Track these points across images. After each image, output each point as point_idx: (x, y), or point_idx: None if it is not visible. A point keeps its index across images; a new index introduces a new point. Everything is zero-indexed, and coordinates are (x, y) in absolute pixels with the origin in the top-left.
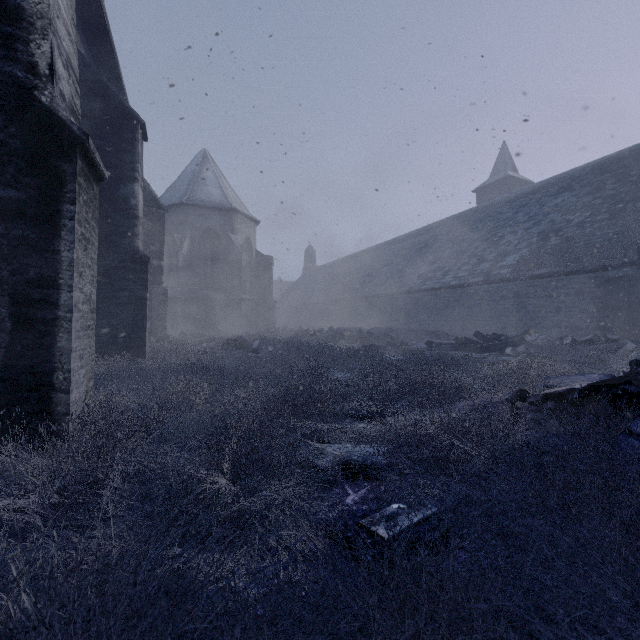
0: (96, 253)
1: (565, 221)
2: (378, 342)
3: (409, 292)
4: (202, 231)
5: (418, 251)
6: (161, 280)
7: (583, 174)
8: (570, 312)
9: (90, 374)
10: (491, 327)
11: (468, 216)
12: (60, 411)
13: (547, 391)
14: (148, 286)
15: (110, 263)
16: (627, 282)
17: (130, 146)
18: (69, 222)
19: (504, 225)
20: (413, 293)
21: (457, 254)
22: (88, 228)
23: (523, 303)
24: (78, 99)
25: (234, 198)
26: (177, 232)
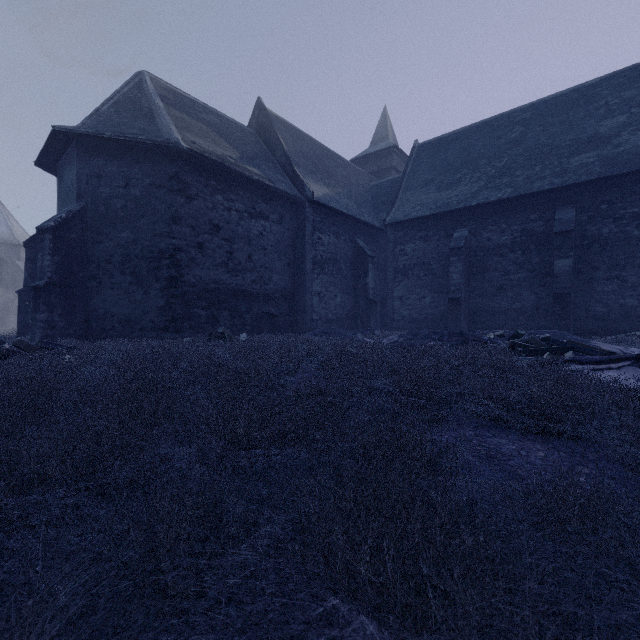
0: None
1: None
2: None
3: None
4: None
5: None
6: None
7: None
8: None
9: None
10: None
11: None
12: None
13: None
14: None
15: None
16: None
17: None
18: None
19: None
20: None
21: None
22: None
23: None
24: None
25: (22, 234)
26: None
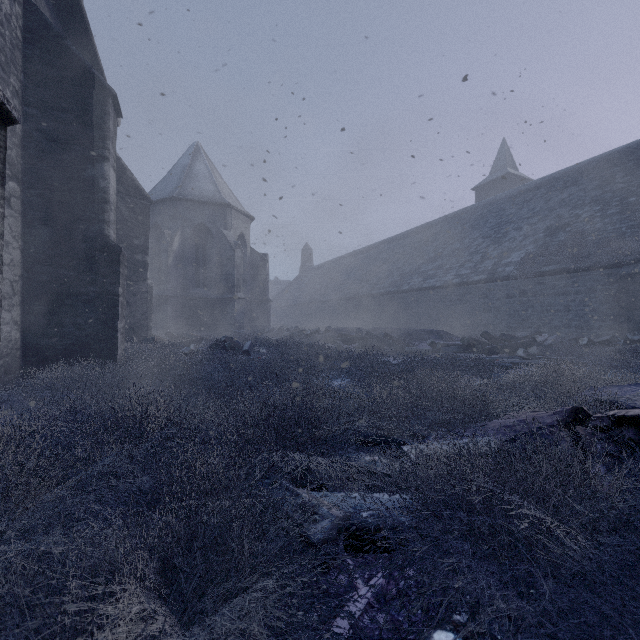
0: (1, 223)
1: (573, 216)
2: (378, 343)
3: (409, 291)
4: (194, 227)
5: (418, 249)
6: (146, 276)
7: (590, 168)
8: (581, 311)
9: None
10: (496, 327)
11: (469, 213)
12: None
13: (621, 413)
14: (120, 280)
15: (75, 253)
16: None
17: (99, 120)
18: None
19: (507, 221)
20: (413, 292)
21: (459, 251)
22: None
23: (530, 302)
24: None
25: (228, 193)
26: (167, 228)
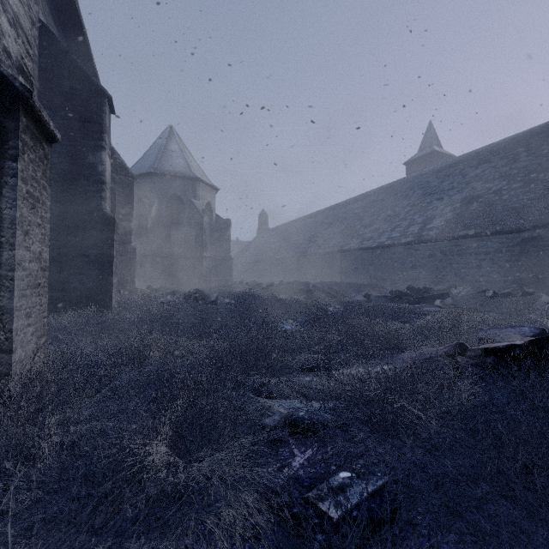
0: (48, 212)
1: (485, 189)
2: (322, 294)
3: (349, 250)
4: (168, 197)
5: (357, 215)
6: (130, 240)
7: (500, 148)
8: (490, 268)
9: (41, 331)
10: (420, 281)
11: (400, 185)
12: (1, 372)
13: (486, 346)
14: (114, 245)
15: (79, 224)
16: (540, 242)
17: (98, 118)
18: (11, 179)
19: (431, 192)
20: (352, 251)
21: (391, 217)
22: (37, 187)
23: (449, 260)
24: (30, 61)
25: (197, 168)
26: (146, 198)
